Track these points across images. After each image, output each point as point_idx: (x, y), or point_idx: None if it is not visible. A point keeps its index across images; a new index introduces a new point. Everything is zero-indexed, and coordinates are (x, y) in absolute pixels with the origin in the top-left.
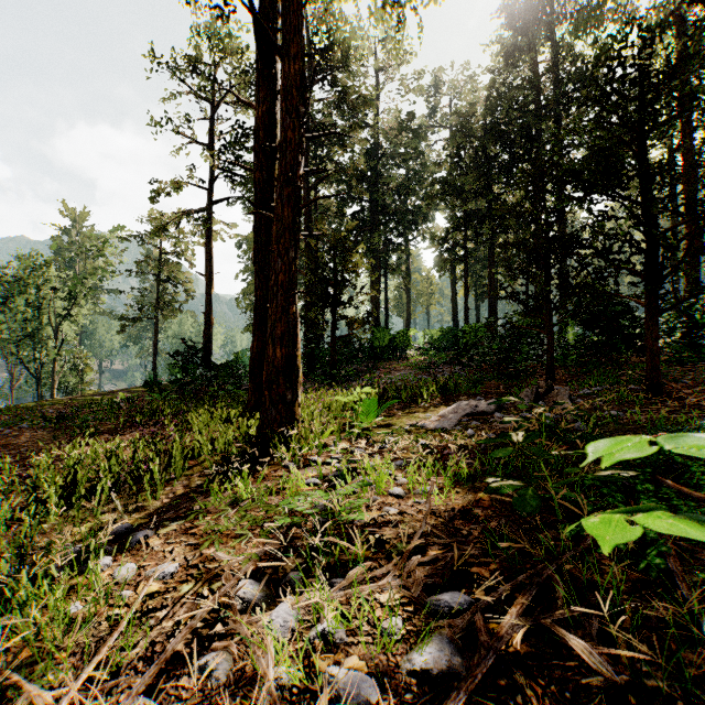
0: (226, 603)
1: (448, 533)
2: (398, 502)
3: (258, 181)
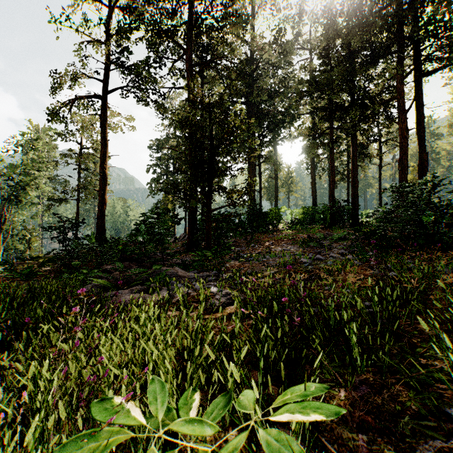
0: None
1: None
2: None
3: None
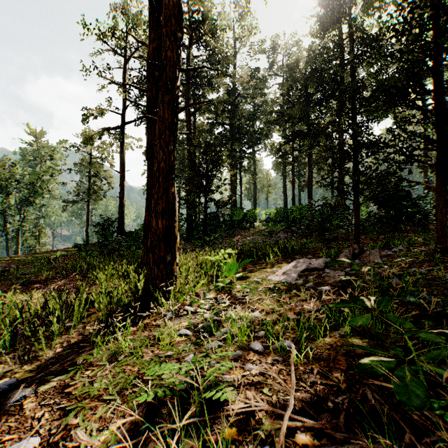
0: None
1: (313, 404)
2: (259, 359)
3: (149, 97)
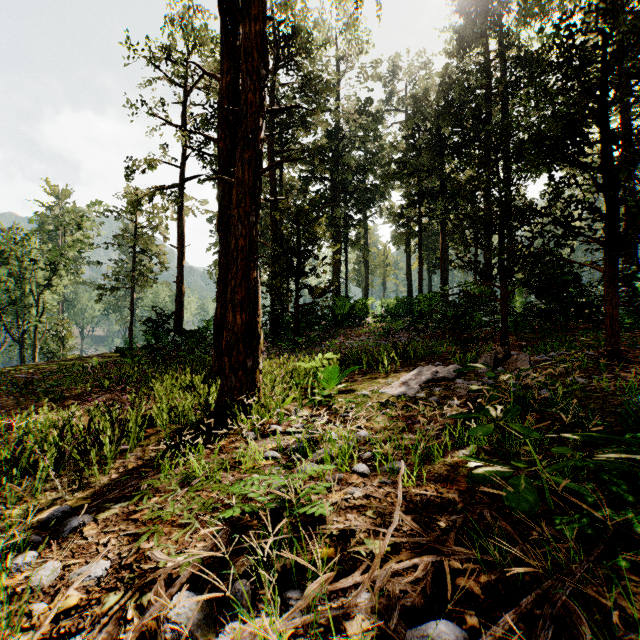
0: (154, 627)
1: (423, 525)
2: (363, 482)
3: (221, 150)
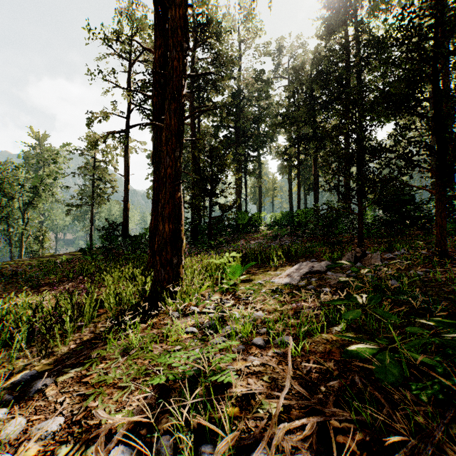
0: None
1: (308, 388)
2: (260, 352)
3: (155, 104)
